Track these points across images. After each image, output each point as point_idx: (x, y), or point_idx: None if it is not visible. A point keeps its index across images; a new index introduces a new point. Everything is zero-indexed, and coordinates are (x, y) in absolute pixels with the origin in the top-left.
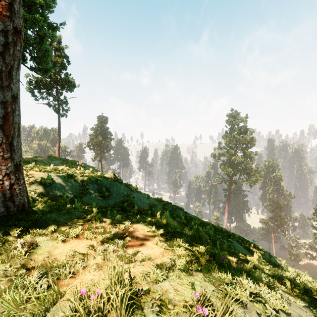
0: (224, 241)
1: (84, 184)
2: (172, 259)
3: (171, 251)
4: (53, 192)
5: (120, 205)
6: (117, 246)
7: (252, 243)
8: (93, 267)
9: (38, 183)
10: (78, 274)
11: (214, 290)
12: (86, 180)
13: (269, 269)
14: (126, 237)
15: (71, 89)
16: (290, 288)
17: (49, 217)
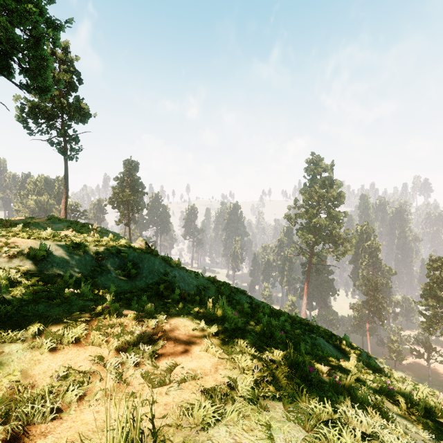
0: (306, 338)
1: (100, 257)
2: (231, 377)
3: (230, 361)
4: (48, 270)
5: (153, 288)
6: (142, 357)
7: (343, 339)
8: (97, 397)
9: (24, 255)
10: (68, 412)
11: (305, 439)
12: (103, 251)
13: (373, 380)
14: (158, 339)
15: (84, 120)
16: (406, 409)
17: (32, 311)
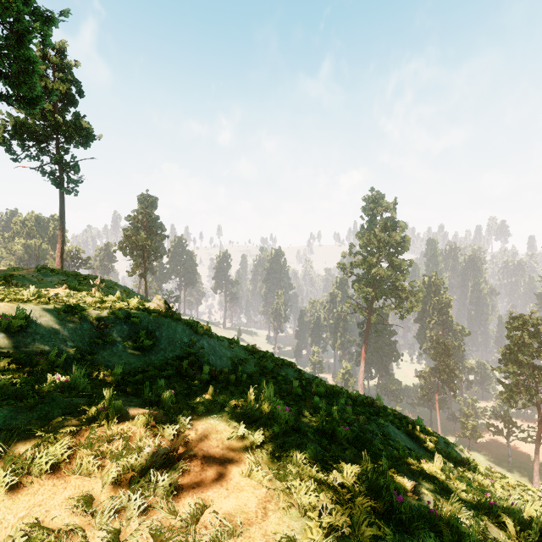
0: (372, 426)
1: (102, 325)
2: (291, 536)
3: (283, 492)
4: (27, 345)
5: (174, 364)
6: (153, 494)
7: (416, 423)
8: None
9: None
10: None
11: None
12: (107, 315)
13: (466, 489)
14: (178, 459)
15: (86, 143)
16: (515, 534)
17: None
